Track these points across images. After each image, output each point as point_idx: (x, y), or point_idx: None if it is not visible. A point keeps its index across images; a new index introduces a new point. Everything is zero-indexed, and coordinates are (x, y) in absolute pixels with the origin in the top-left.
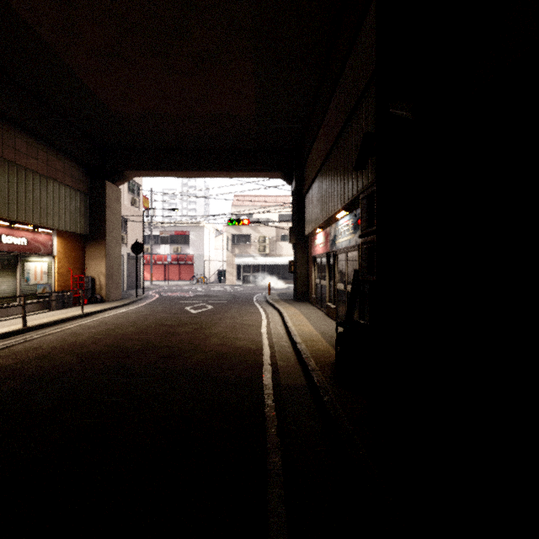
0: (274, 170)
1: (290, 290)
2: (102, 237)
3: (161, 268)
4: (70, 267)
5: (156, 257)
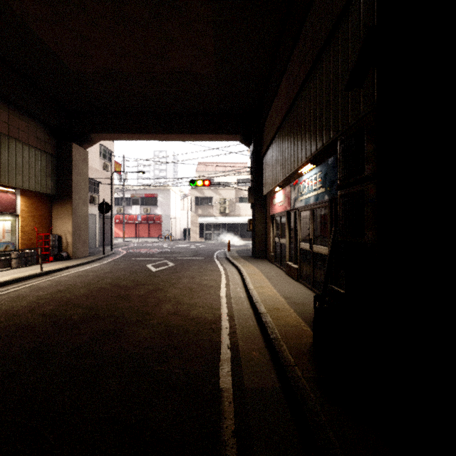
0: (234, 133)
1: (248, 247)
2: (68, 197)
3: (132, 226)
4: (35, 225)
5: (128, 217)
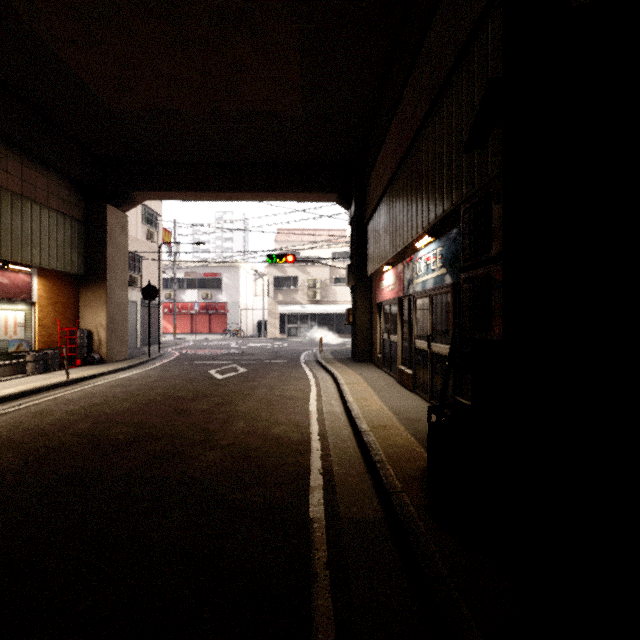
0: (327, 190)
1: (346, 347)
2: (101, 278)
3: (187, 318)
4: (57, 317)
5: (180, 304)
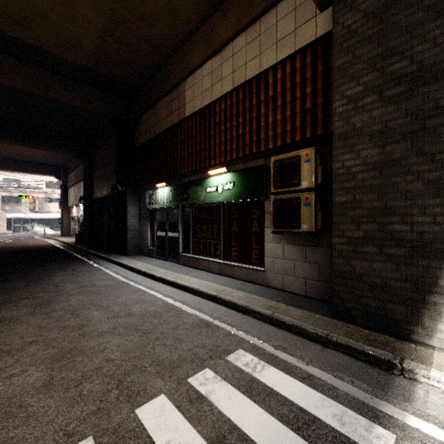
0: (50, 174)
1: (58, 234)
2: None
3: None
4: None
5: None
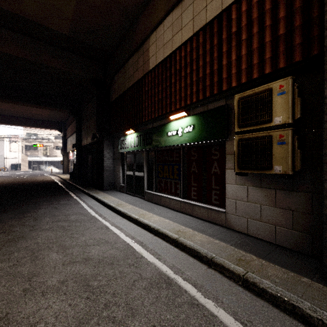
0: (55, 128)
1: (61, 172)
2: None
3: None
4: None
5: None
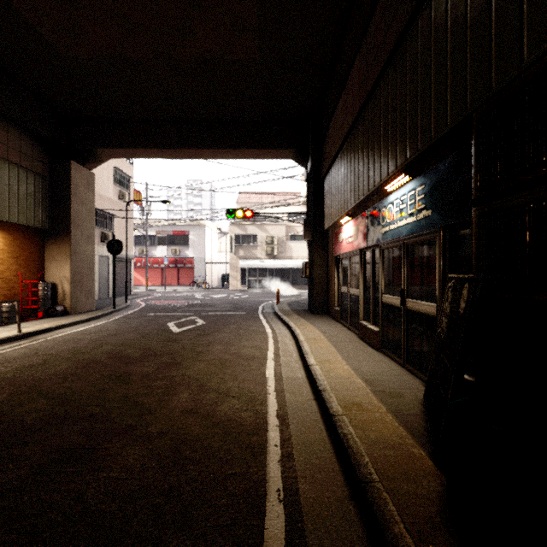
0: (285, 146)
1: (302, 298)
2: (66, 233)
3: (157, 271)
4: (20, 270)
5: (152, 259)
